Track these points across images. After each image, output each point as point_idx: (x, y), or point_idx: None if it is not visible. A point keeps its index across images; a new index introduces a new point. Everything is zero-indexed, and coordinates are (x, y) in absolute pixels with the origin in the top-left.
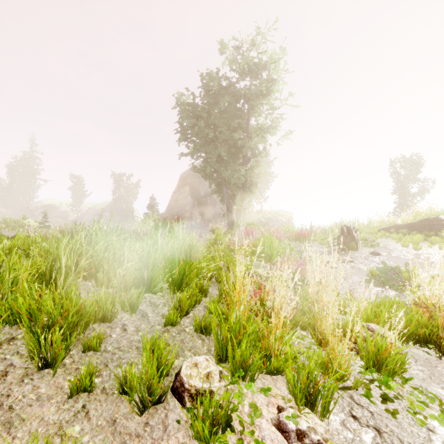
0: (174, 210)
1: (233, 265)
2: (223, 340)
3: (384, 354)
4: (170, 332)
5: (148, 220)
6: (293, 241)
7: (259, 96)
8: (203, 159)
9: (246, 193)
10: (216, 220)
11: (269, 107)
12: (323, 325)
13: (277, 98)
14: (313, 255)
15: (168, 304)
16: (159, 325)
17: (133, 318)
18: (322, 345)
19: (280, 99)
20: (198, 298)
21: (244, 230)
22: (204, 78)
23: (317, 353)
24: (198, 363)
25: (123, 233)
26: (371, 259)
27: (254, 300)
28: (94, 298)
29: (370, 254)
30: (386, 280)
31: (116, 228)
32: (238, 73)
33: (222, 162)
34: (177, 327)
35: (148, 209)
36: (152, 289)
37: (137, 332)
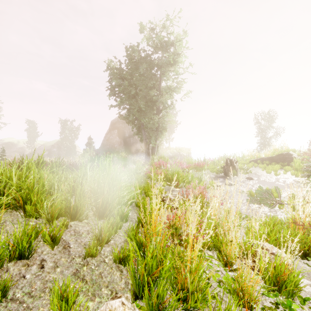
0: (106, 147)
1: (149, 191)
2: (139, 277)
3: (283, 276)
4: (89, 265)
5: (86, 154)
6: (192, 169)
7: (168, 65)
8: (127, 110)
9: (159, 135)
10: (136, 154)
11: (175, 73)
12: (233, 255)
13: (180, 68)
14: (215, 185)
15: (90, 234)
16: (79, 257)
17: (54, 251)
18: (228, 267)
19: (183, 68)
20: (119, 223)
21: (157, 162)
22: (128, 50)
23: (225, 276)
24: (113, 310)
25: (63, 165)
26: (247, 183)
27: (168, 227)
28: (19, 230)
29: (246, 179)
30: (262, 199)
31: (56, 161)
32: (153, 47)
33: (141, 112)
34: (97, 257)
35: (87, 146)
36: (78, 217)
37: (55, 269)
